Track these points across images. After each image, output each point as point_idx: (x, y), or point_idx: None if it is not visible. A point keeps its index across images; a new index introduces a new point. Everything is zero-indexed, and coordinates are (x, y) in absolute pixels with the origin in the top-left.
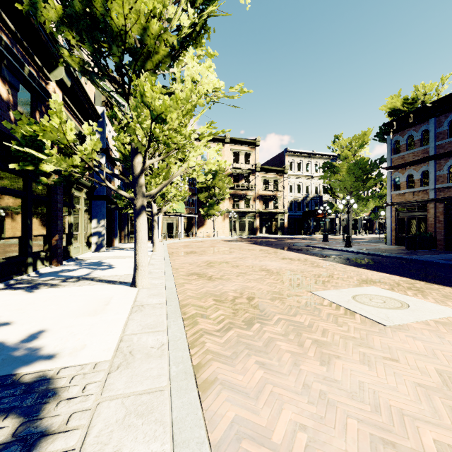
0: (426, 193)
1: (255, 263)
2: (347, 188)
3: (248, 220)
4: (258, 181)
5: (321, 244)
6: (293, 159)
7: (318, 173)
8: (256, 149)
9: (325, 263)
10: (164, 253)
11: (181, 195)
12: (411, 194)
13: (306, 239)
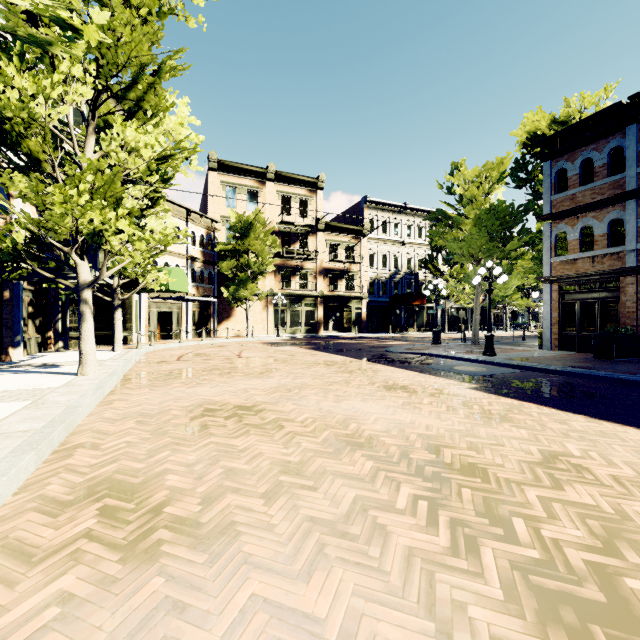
0: (619, 259)
1: (326, 407)
2: (474, 253)
3: (305, 309)
4: (321, 246)
5: (435, 349)
6: (375, 215)
7: (412, 238)
8: (319, 194)
9: (492, 400)
10: (99, 382)
11: (146, 239)
12: (589, 261)
13: (399, 340)
